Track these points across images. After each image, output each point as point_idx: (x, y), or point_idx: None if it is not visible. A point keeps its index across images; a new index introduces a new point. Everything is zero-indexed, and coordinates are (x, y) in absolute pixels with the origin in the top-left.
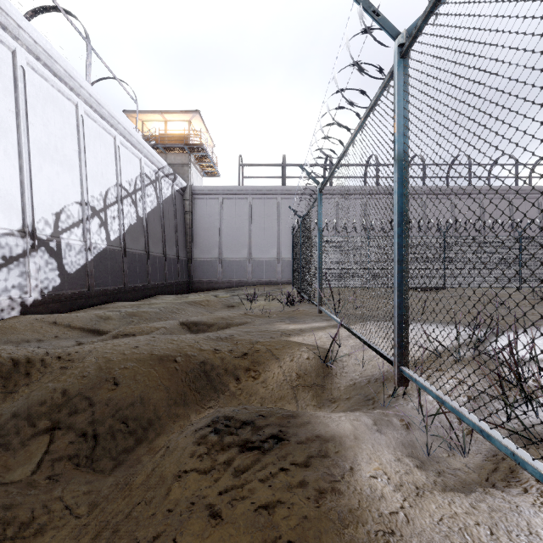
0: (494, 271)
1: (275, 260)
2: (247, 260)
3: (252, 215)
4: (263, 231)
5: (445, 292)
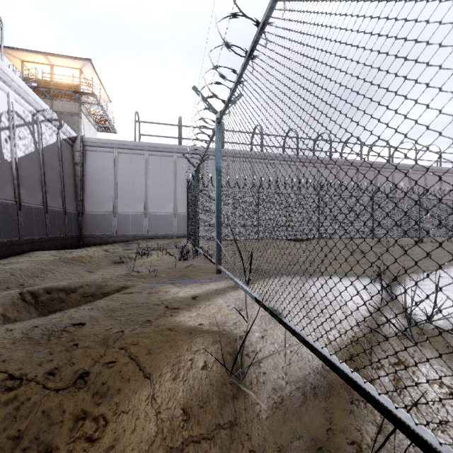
0: (355, 225)
1: (171, 215)
2: (143, 215)
3: (148, 171)
4: (160, 186)
5: (313, 242)
